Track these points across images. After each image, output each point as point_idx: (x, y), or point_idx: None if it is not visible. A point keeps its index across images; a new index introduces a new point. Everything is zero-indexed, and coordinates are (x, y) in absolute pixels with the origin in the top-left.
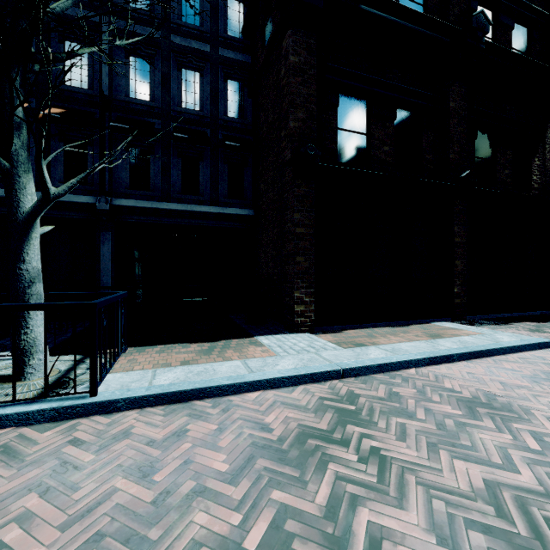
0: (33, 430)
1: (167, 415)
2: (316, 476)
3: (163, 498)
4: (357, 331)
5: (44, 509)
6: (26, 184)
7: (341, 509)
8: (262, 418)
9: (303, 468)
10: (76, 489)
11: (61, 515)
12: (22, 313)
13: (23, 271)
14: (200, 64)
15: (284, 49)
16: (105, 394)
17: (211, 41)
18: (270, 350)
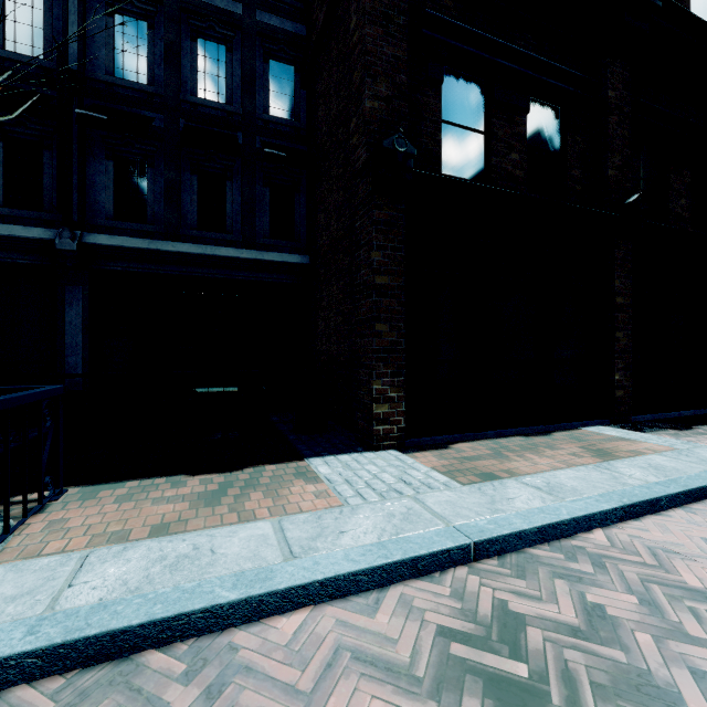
0: None
1: None
2: None
3: None
4: (474, 445)
5: None
6: None
7: None
8: None
9: None
10: None
11: None
12: None
13: None
14: (227, 32)
15: None
16: None
17: None
18: (330, 490)
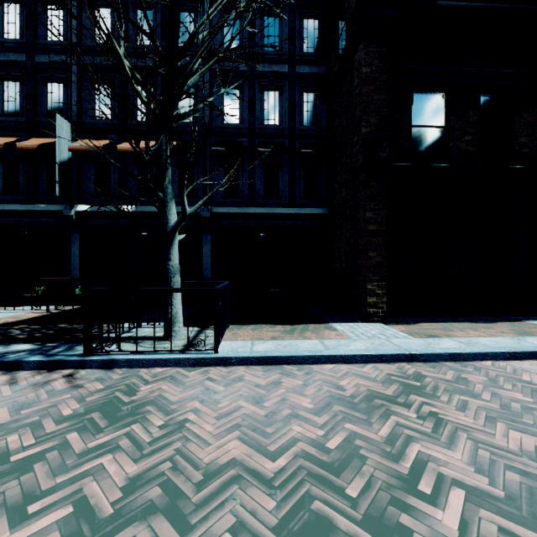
0: (184, 370)
1: (265, 372)
2: (380, 421)
3: (271, 415)
4: (433, 324)
5: (204, 409)
6: (171, 207)
7: (398, 441)
8: (337, 382)
9: (370, 415)
10: (218, 403)
11: (214, 413)
12: (169, 294)
13: (170, 266)
14: (280, 83)
15: (357, 62)
16: (223, 353)
17: (289, 62)
18: (343, 334)
